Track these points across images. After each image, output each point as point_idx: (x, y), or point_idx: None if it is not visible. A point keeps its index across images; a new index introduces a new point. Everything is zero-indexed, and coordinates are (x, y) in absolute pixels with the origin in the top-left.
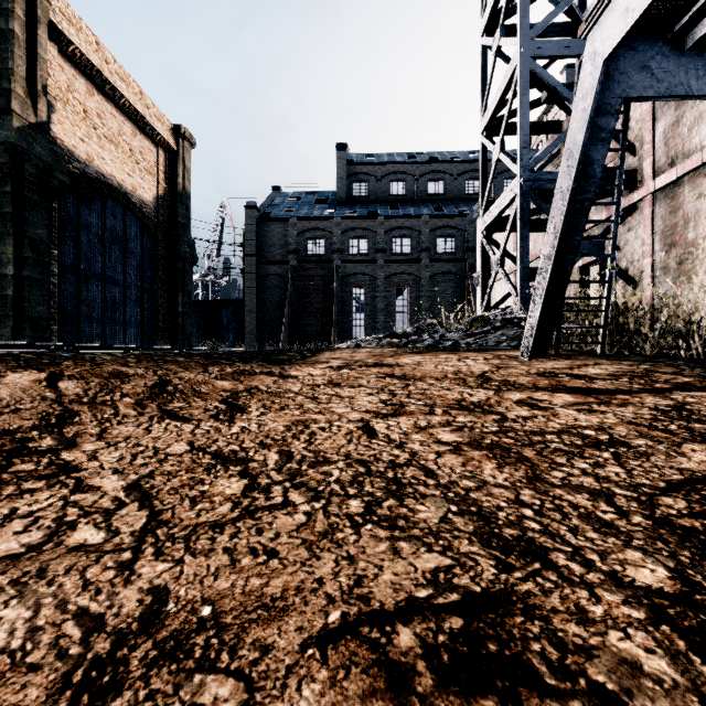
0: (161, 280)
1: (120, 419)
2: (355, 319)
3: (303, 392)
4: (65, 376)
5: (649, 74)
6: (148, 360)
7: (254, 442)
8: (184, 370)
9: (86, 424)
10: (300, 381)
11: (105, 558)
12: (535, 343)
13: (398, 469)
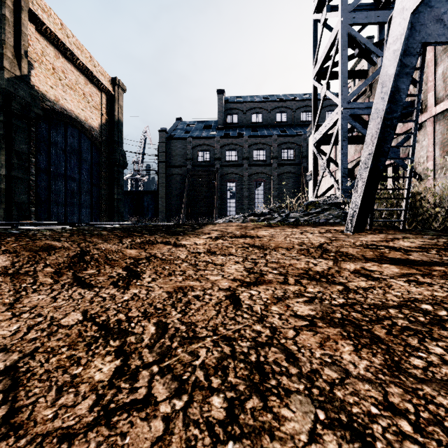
0: (104, 178)
1: (36, 287)
2: (229, 202)
3: (188, 259)
4: (0, 251)
5: (442, 25)
6: (79, 234)
7: (139, 311)
8: (104, 241)
9: (3, 294)
10: (187, 249)
11: None
12: (357, 222)
13: (261, 350)
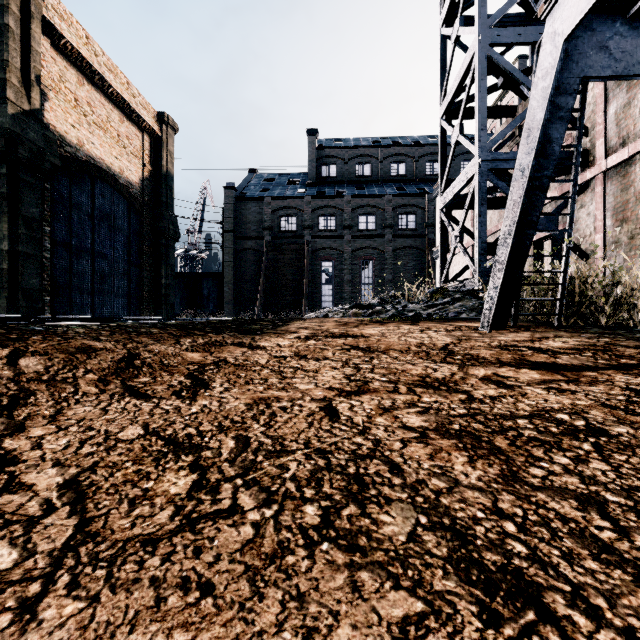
0: (146, 255)
1: (79, 398)
2: (324, 289)
3: (270, 364)
4: (28, 353)
5: (607, 54)
6: (122, 332)
7: (212, 424)
8: (156, 342)
9: (41, 404)
10: (268, 352)
11: (6, 593)
12: (495, 316)
13: (361, 462)
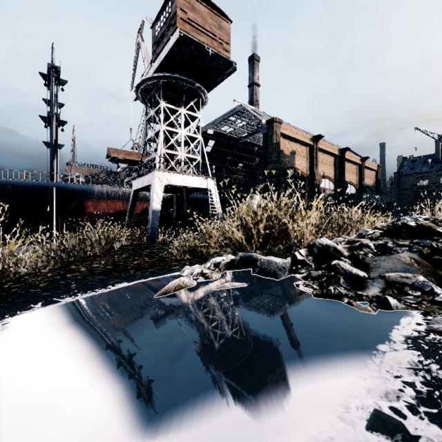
0: None
1: None
2: None
3: None
4: None
5: None
6: None
7: None
8: None
9: None
10: None
11: None
12: None
13: None
